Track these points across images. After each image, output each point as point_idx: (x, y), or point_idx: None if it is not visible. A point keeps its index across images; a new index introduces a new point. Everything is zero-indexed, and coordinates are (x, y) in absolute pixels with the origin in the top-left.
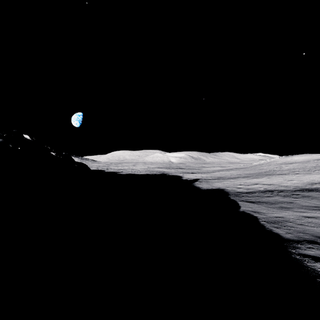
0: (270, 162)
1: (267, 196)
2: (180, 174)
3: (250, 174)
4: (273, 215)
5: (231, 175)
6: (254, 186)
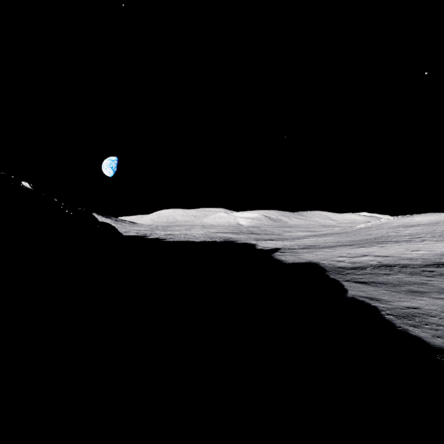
0: (381, 225)
1: (385, 274)
2: (252, 241)
3: (353, 241)
4: (402, 304)
5: (326, 243)
6: (363, 259)
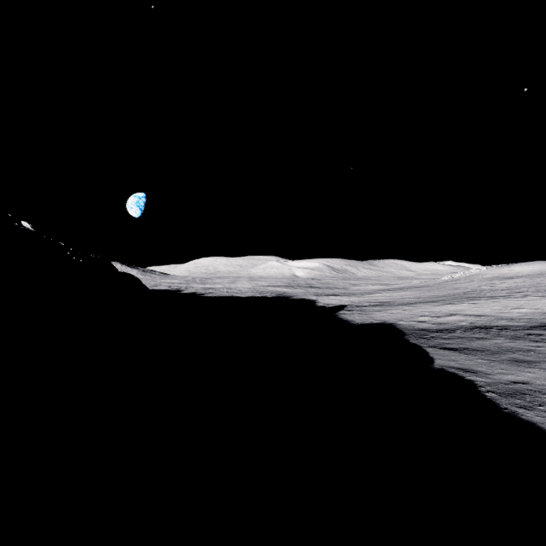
0: (472, 276)
1: (480, 338)
2: (312, 296)
3: (437, 296)
4: (506, 377)
5: (404, 299)
6: (450, 319)
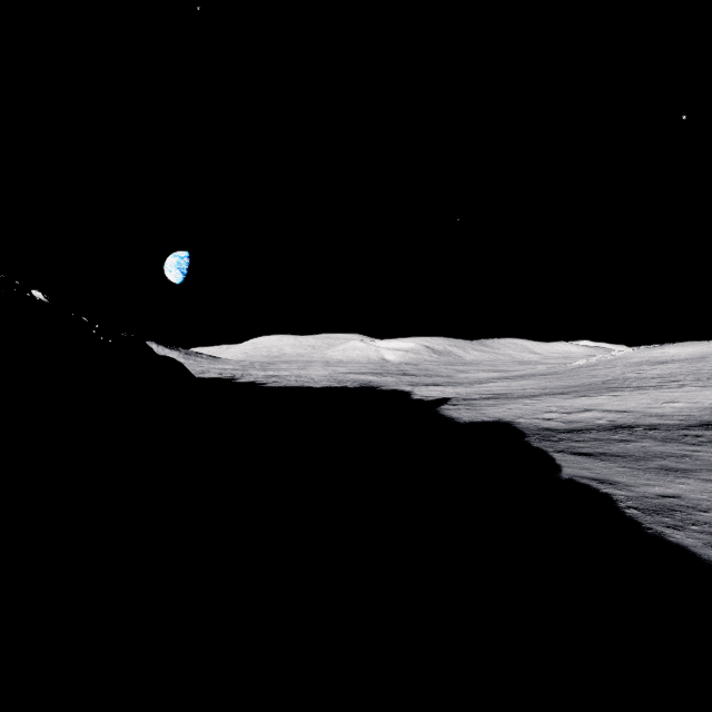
0: (613, 361)
1: (621, 440)
2: (406, 387)
3: (568, 387)
4: (652, 490)
5: (525, 390)
6: (584, 416)
